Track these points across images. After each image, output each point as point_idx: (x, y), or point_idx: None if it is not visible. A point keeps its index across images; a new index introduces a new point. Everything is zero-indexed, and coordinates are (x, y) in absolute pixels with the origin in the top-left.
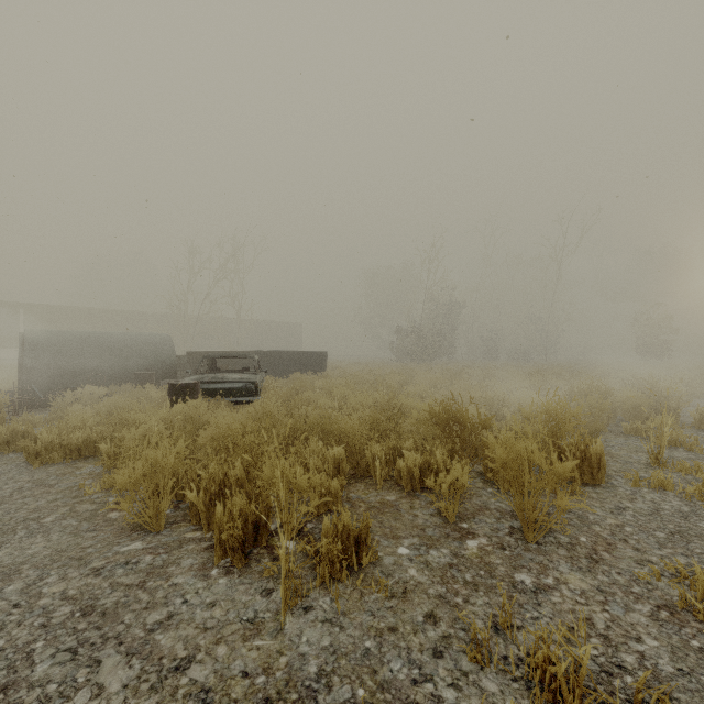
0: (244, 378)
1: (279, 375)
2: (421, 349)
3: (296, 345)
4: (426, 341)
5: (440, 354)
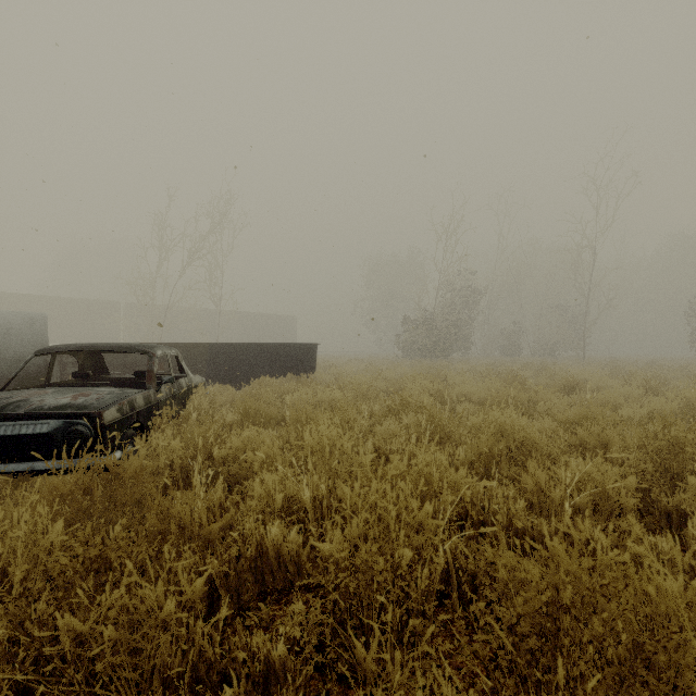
0: (68, 406)
1: (247, 378)
2: (434, 343)
3: (290, 340)
4: (439, 334)
5: (454, 349)
